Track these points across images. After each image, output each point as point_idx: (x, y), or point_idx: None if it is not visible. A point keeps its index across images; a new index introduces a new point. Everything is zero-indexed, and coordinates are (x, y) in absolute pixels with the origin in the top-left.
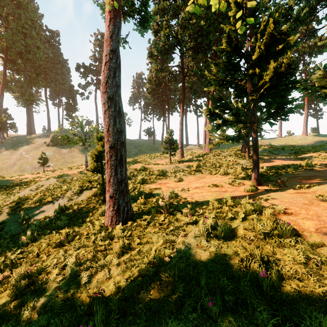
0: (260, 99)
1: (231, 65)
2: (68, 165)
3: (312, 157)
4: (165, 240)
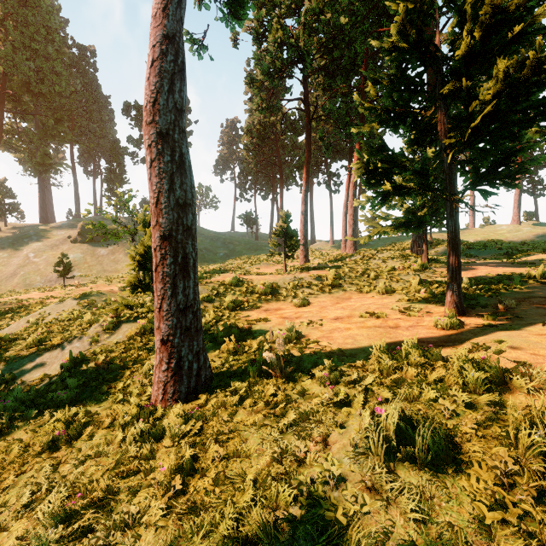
0: (467, 143)
1: (405, 81)
2: (108, 275)
3: (543, 260)
4: (278, 452)
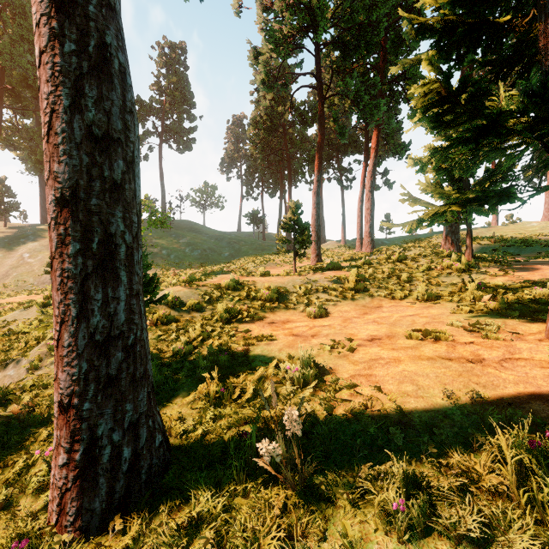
0: None
1: None
2: None
3: None
4: None
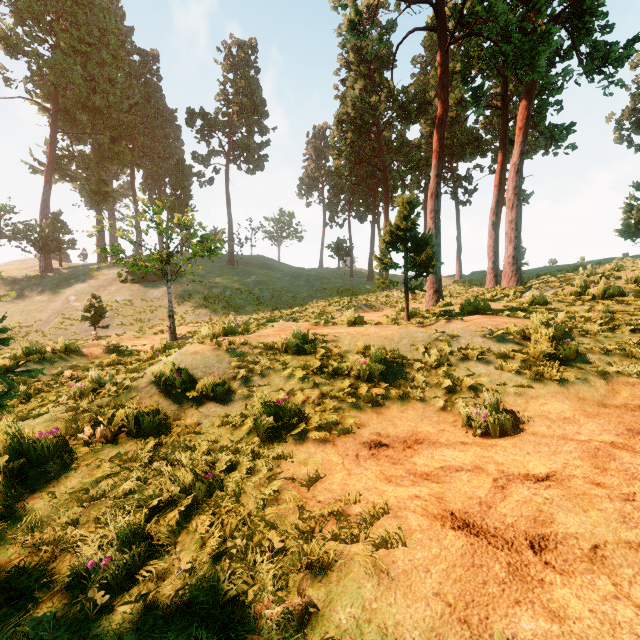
0: None
1: None
2: (156, 324)
3: None
4: None
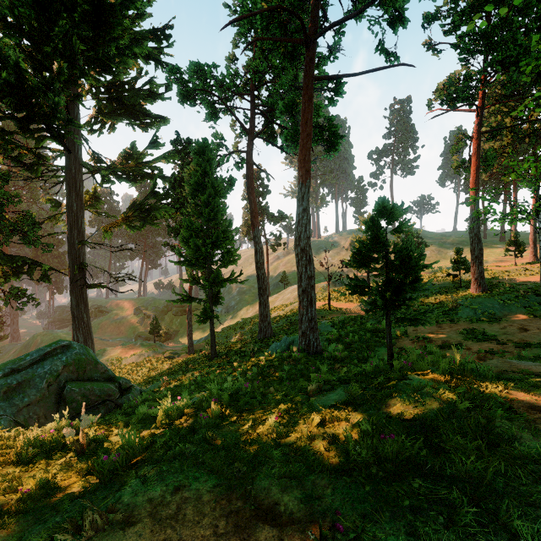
0: None
1: None
2: None
3: None
4: None
